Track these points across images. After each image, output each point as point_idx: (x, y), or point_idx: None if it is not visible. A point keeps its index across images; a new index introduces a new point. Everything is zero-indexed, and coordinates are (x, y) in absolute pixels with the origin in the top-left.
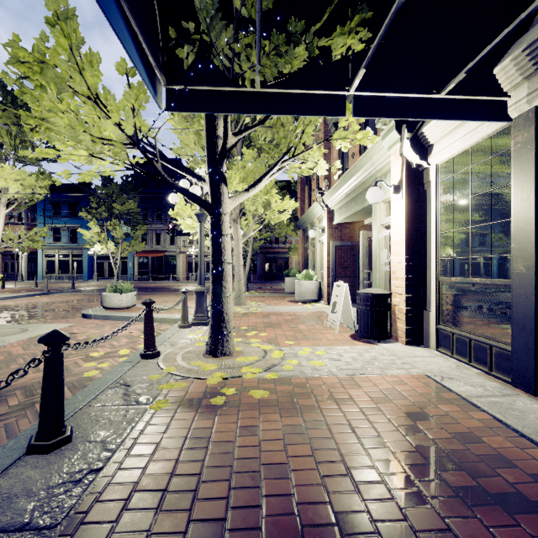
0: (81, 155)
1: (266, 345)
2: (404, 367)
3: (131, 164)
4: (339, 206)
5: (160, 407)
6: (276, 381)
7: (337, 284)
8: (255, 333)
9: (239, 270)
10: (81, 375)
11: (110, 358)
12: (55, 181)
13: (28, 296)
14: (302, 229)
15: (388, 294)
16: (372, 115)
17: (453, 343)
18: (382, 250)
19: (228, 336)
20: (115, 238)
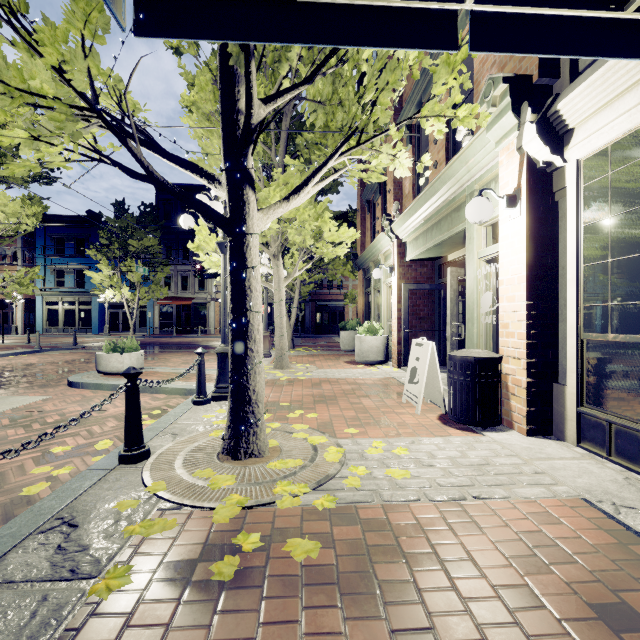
0: (16, 136)
1: (315, 435)
2: (542, 482)
3: (92, 147)
4: (414, 236)
5: (111, 588)
6: (332, 512)
7: (417, 342)
8: (300, 413)
9: (281, 321)
10: (17, 492)
11: (78, 457)
12: (47, 208)
13: (12, 355)
14: (362, 270)
15: (498, 358)
16: (504, 48)
17: (610, 437)
18: (482, 293)
19: (256, 426)
20: (132, 282)
